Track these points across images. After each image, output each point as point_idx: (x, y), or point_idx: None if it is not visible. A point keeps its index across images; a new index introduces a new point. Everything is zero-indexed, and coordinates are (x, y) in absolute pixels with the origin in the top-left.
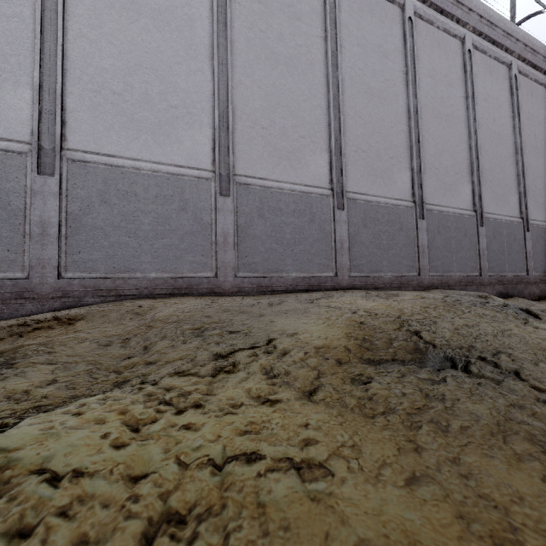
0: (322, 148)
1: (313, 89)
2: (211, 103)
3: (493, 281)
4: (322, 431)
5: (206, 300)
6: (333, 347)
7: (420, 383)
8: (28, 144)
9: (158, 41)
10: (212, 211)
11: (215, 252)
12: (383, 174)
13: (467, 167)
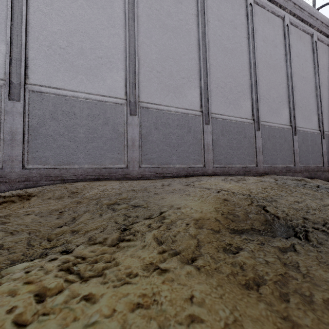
0: (196, 85)
1: (190, 47)
2: (124, 55)
3: (302, 169)
4: (205, 307)
5: (120, 183)
6: (207, 220)
7: (276, 251)
8: (3, 80)
9: (89, 14)
10: (125, 125)
11: (126, 151)
12: (234, 102)
13: (286, 98)
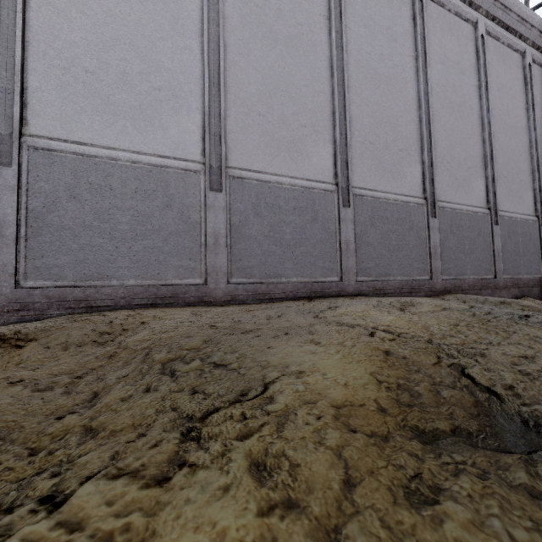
0: (326, 139)
1: (315, 72)
2: (200, 86)
3: (508, 284)
4: None
5: (192, 313)
6: (358, 407)
7: (523, 500)
8: None
9: (139, 13)
10: (202, 208)
11: (204, 255)
12: (392, 168)
13: (480, 161)
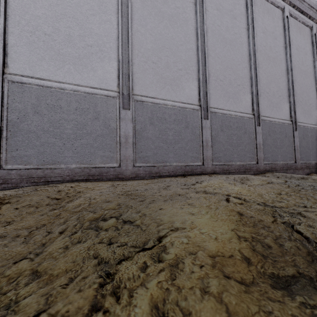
0: (193, 78)
1: (187, 37)
2: (116, 44)
3: (303, 166)
4: None
5: (111, 185)
6: (227, 257)
7: None
8: None
9: None
10: (117, 119)
11: (119, 148)
12: (233, 96)
13: (286, 92)
